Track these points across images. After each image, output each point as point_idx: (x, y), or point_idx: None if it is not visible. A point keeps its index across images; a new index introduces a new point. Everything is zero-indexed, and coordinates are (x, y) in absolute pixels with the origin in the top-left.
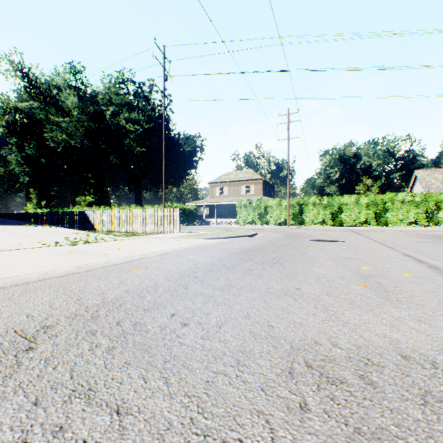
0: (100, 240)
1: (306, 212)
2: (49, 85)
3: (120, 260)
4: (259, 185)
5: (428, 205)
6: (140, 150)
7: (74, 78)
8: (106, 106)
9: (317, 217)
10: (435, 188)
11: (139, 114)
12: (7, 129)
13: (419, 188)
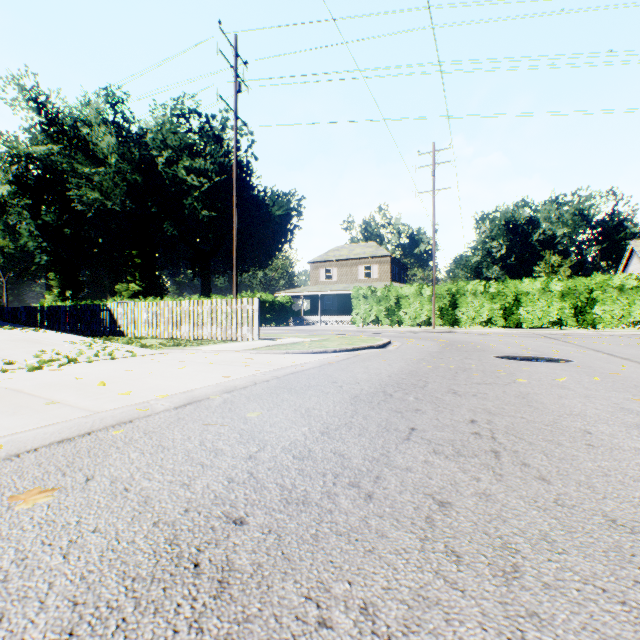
0: (105, 356)
1: (463, 305)
2: (76, 120)
3: (53, 431)
4: (385, 265)
5: None
6: (207, 215)
7: (112, 110)
8: (158, 151)
9: (479, 313)
10: None
11: (206, 161)
12: (16, 185)
13: (637, 268)
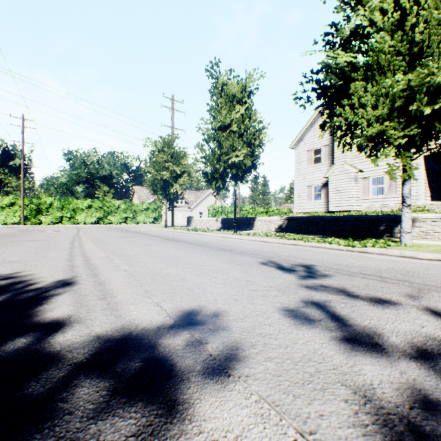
0: None
1: (44, 212)
2: None
3: None
4: None
5: (134, 210)
6: None
7: None
8: None
9: (55, 216)
10: (143, 199)
11: None
12: None
13: (136, 198)
